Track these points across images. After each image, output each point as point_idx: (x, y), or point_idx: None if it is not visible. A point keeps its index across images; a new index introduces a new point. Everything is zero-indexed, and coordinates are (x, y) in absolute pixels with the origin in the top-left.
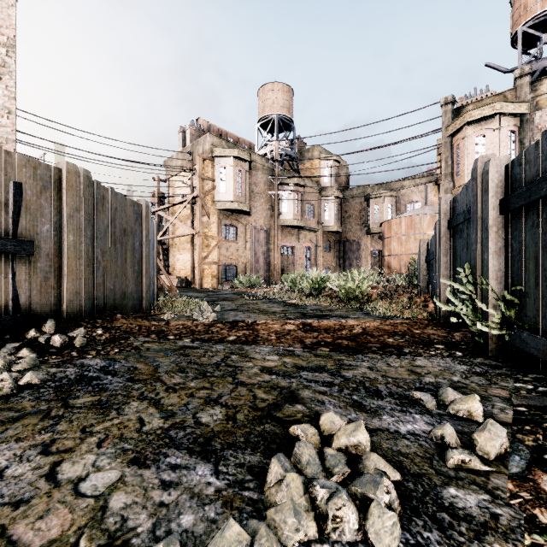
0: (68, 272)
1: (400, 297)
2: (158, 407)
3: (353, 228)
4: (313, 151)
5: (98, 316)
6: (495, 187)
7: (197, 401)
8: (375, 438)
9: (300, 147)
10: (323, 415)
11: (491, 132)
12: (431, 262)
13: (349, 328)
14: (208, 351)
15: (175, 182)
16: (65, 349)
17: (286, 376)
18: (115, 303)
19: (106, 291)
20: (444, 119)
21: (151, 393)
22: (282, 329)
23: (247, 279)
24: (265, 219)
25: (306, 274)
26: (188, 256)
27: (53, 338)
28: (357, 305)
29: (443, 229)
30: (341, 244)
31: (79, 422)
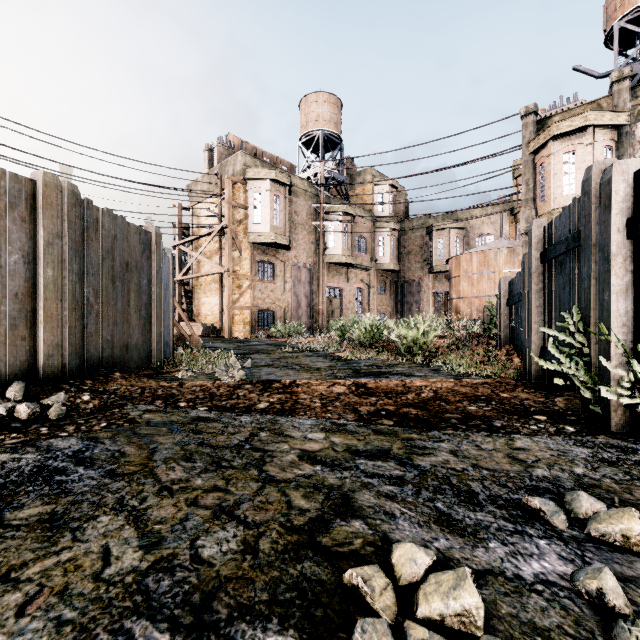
0: (46, 317)
1: (474, 348)
2: (139, 525)
3: (412, 266)
4: (365, 175)
5: (89, 376)
6: (620, 202)
7: (200, 513)
8: (486, 593)
9: (350, 170)
10: (397, 548)
11: (582, 147)
12: (515, 306)
13: (415, 391)
14: (228, 426)
15: (200, 210)
16: (33, 424)
17: (336, 467)
18: (114, 358)
19: (101, 343)
20: (525, 133)
21: (135, 499)
22: (329, 392)
23: (286, 327)
24: (308, 255)
25: (358, 321)
26: (215, 299)
27: (17, 407)
28: (422, 359)
29: (534, 263)
30: (398, 285)
31: (5, 558)
